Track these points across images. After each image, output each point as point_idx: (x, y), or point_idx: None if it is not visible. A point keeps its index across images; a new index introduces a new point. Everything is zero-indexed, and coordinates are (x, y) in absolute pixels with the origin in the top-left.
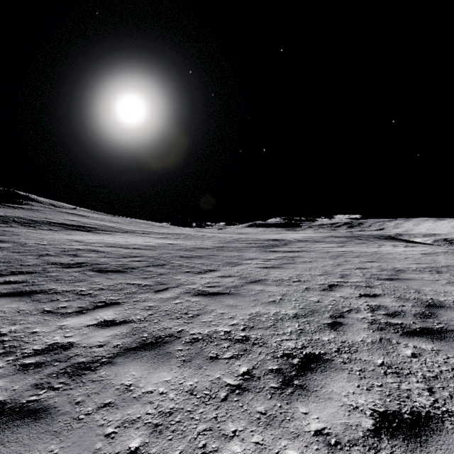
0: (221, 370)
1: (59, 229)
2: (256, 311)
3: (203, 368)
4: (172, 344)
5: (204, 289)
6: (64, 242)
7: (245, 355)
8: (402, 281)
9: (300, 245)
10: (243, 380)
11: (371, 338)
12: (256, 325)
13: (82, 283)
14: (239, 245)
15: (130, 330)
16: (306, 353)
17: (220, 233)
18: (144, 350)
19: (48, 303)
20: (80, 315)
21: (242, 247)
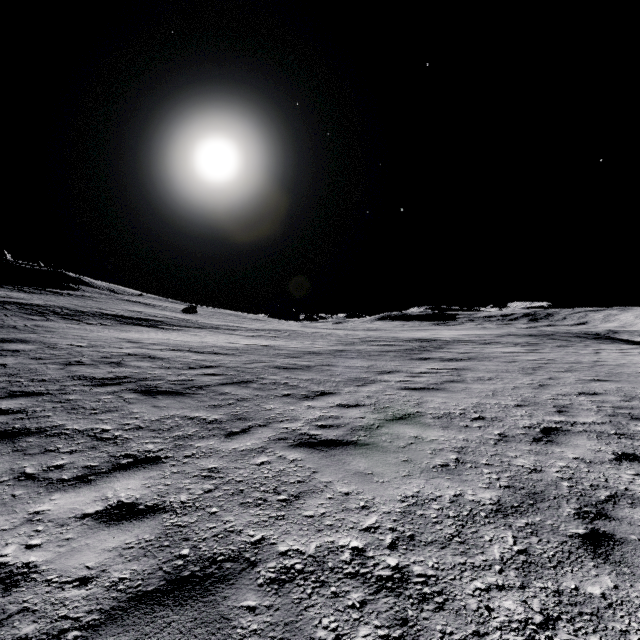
0: None
1: (112, 323)
2: (413, 492)
3: None
4: (236, 586)
5: (312, 433)
6: (111, 342)
7: None
8: None
9: (464, 349)
10: None
11: None
12: (419, 534)
13: (110, 415)
14: (368, 349)
15: (158, 533)
16: None
17: (338, 328)
18: (170, 604)
19: (37, 456)
20: (80, 486)
21: (373, 352)
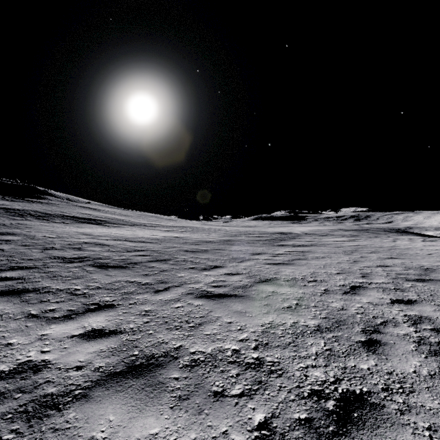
0: (229, 418)
1: (71, 222)
2: (269, 321)
3: (204, 412)
4: (167, 368)
5: (209, 290)
6: (72, 235)
7: (260, 390)
8: (437, 283)
9: (309, 239)
10: (260, 439)
11: (426, 367)
12: (271, 342)
13: (79, 280)
14: (245, 239)
15: (118, 344)
16: (342, 391)
17: (226, 225)
18: (130, 377)
19: (37, 304)
20: (67, 321)
21: (248, 241)
